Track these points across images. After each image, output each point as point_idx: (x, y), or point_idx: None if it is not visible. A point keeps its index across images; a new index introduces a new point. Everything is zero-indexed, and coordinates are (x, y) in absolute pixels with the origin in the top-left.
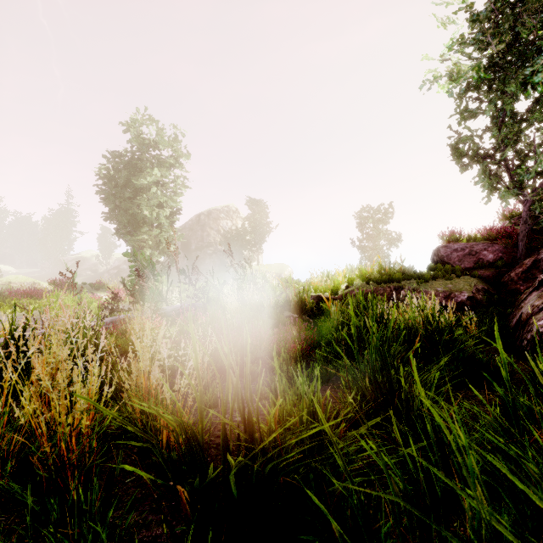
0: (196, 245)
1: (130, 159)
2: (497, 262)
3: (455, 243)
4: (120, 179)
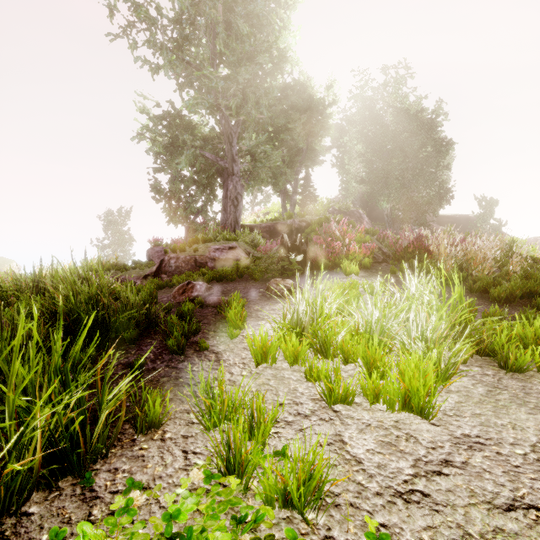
0: None
1: None
2: None
3: (158, 247)
4: None
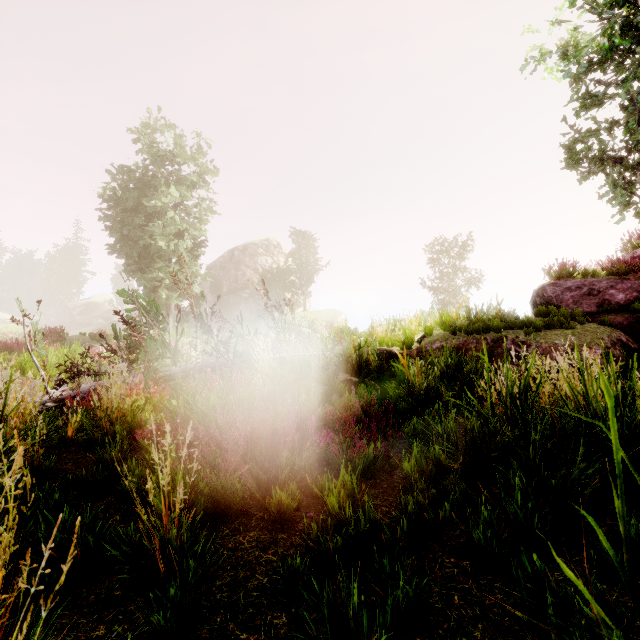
0: (228, 287)
1: (141, 176)
2: (634, 304)
3: (567, 279)
4: (129, 201)
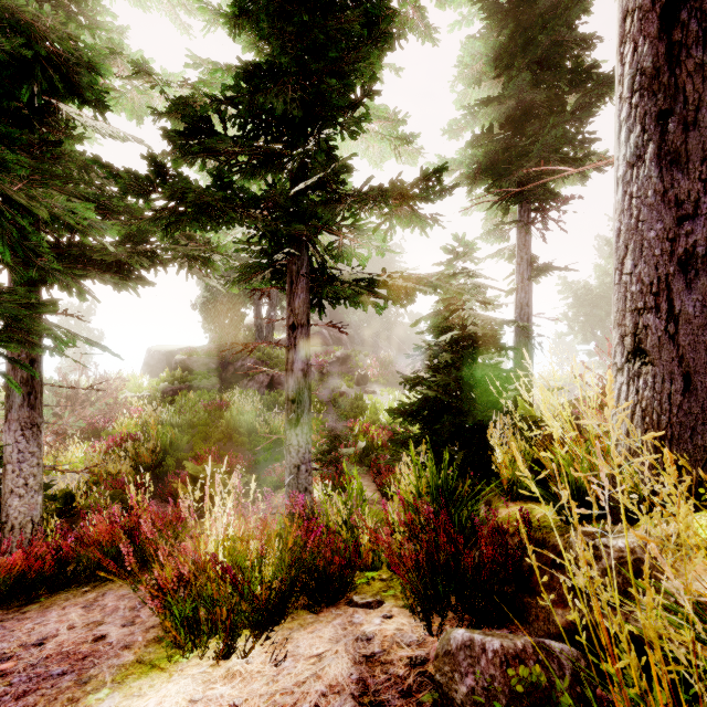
0: None
1: None
2: (220, 369)
3: (194, 357)
4: None
